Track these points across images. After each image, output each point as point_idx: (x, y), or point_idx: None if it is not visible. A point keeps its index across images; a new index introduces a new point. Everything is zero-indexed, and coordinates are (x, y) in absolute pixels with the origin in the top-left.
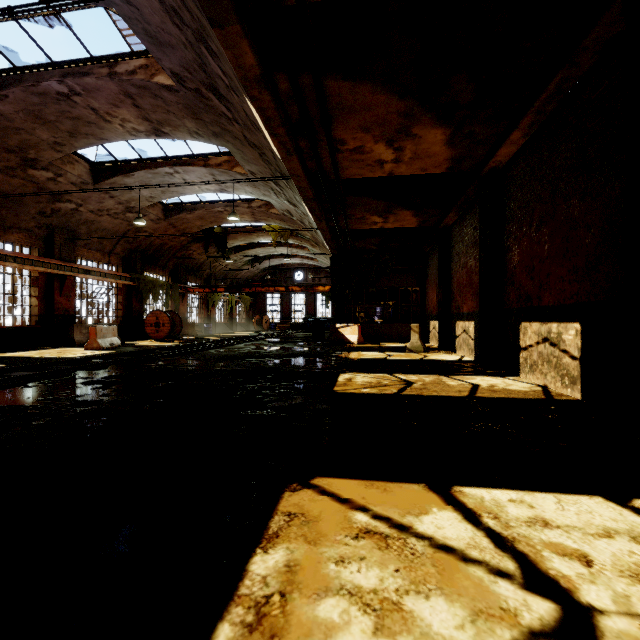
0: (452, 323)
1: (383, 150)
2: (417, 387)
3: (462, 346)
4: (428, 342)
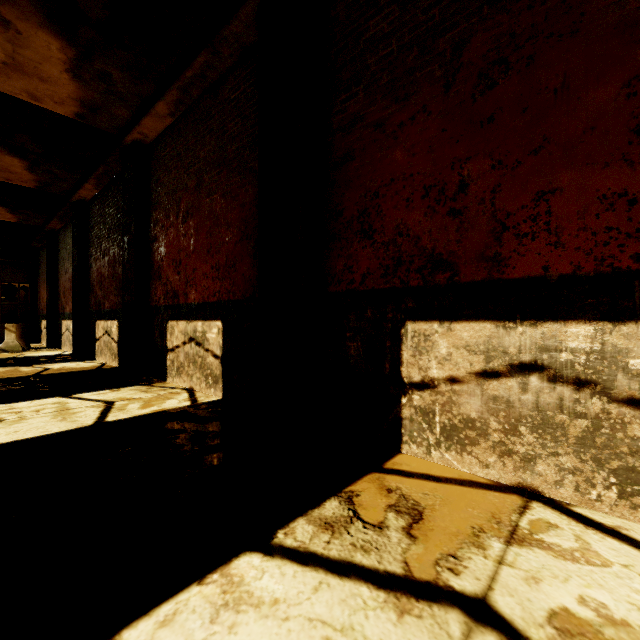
0: (59, 322)
1: None
2: None
3: (66, 343)
4: (40, 342)
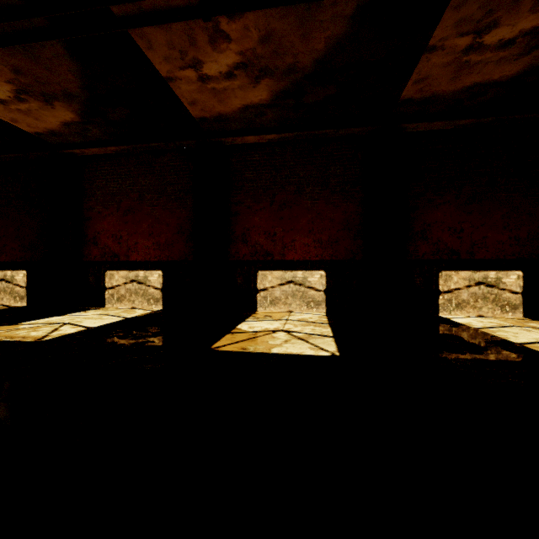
0: None
1: None
2: None
3: None
4: None
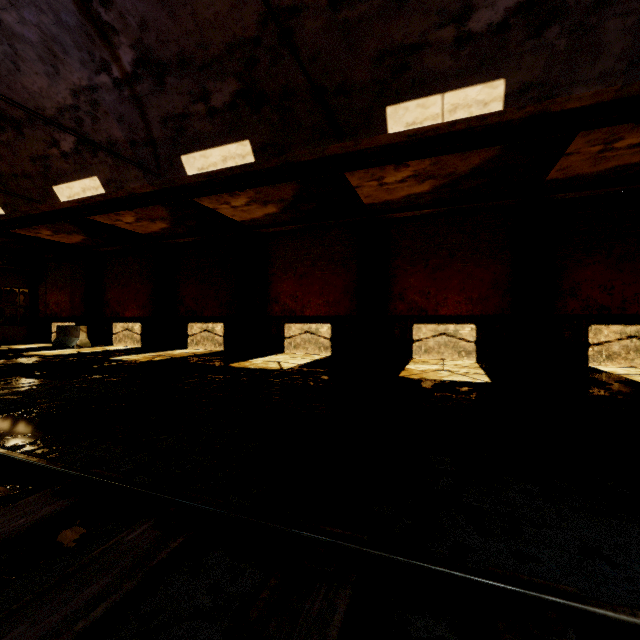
0: (106, 324)
1: (130, 219)
2: (171, 355)
3: (124, 340)
4: (48, 342)
